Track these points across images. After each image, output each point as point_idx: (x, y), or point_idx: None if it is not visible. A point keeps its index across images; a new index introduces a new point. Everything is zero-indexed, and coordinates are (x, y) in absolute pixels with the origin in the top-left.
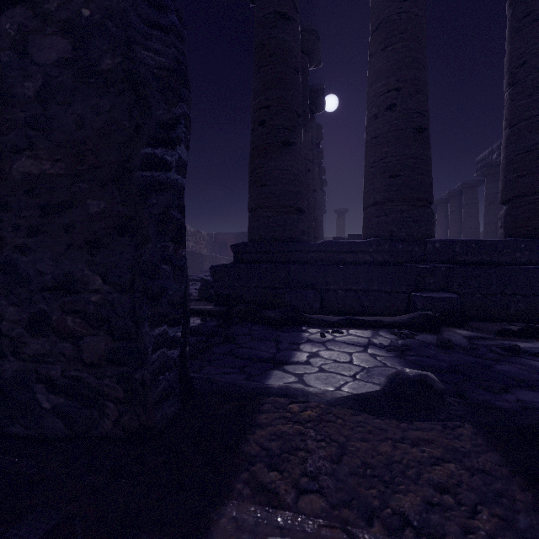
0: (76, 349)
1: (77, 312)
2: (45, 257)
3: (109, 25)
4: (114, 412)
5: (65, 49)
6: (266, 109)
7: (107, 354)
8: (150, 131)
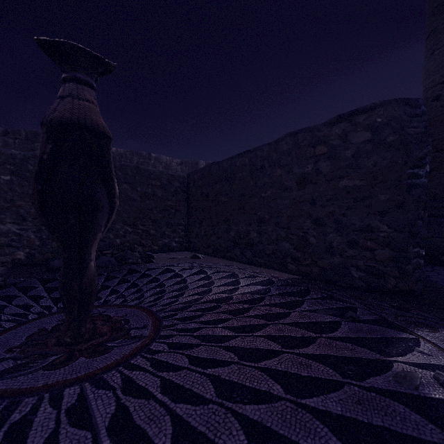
0: (372, 254)
1: (372, 240)
2: (356, 218)
3: (392, 123)
4: (394, 281)
5: (367, 136)
6: (441, 84)
7: (389, 257)
8: (411, 163)
